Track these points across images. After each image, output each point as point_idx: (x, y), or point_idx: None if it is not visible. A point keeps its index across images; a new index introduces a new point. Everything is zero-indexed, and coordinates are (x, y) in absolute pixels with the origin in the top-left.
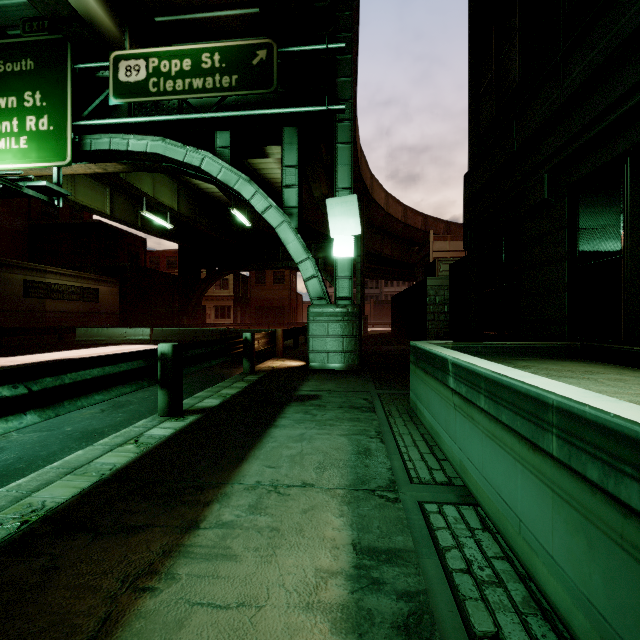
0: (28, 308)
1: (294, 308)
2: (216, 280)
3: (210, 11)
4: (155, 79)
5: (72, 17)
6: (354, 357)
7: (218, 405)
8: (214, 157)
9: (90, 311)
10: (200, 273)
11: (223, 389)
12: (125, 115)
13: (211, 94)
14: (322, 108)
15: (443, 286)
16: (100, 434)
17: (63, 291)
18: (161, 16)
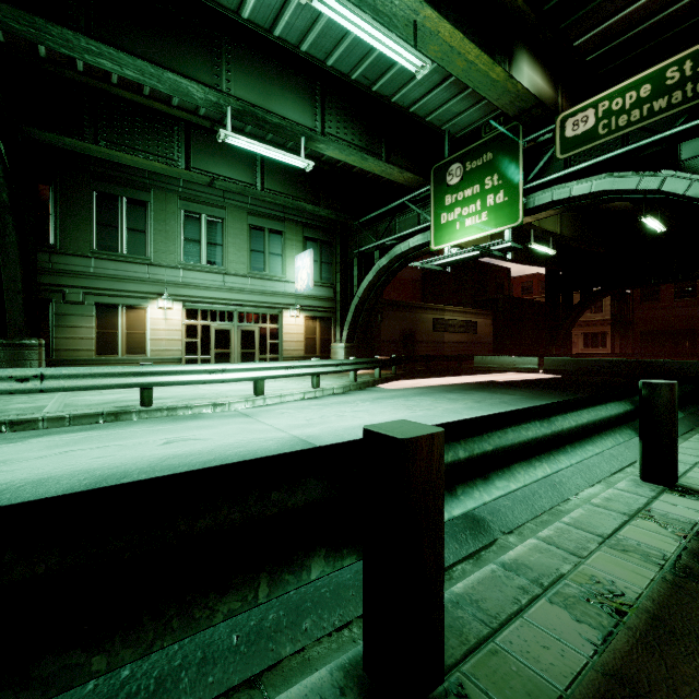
0: (435, 340)
1: None
2: (593, 303)
3: (658, 15)
4: (605, 121)
5: (533, 106)
6: None
7: None
8: (678, 173)
9: (471, 341)
10: (571, 296)
11: None
12: (560, 165)
13: (679, 108)
14: None
15: None
16: None
17: (454, 325)
18: (593, 53)
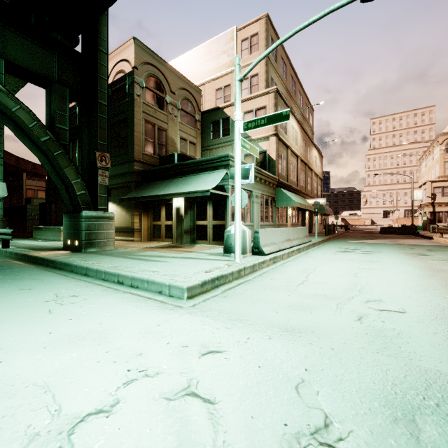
0: None
1: None
2: None
3: None
4: None
5: None
6: None
7: None
8: None
9: None
10: None
11: None
12: None
13: None
14: None
15: (36, 209)
16: None
17: None
18: None
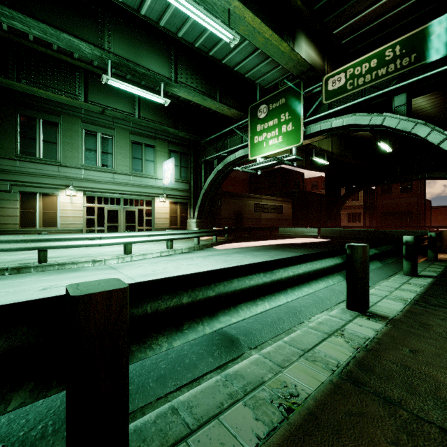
0: (255, 217)
1: (422, 213)
2: (352, 194)
3: (382, 17)
4: (350, 81)
5: (308, 69)
6: None
7: (438, 275)
8: (393, 115)
9: (278, 218)
10: (340, 191)
11: (426, 267)
12: (326, 107)
13: (392, 75)
14: None
15: None
16: (370, 279)
17: (268, 208)
18: (345, 39)
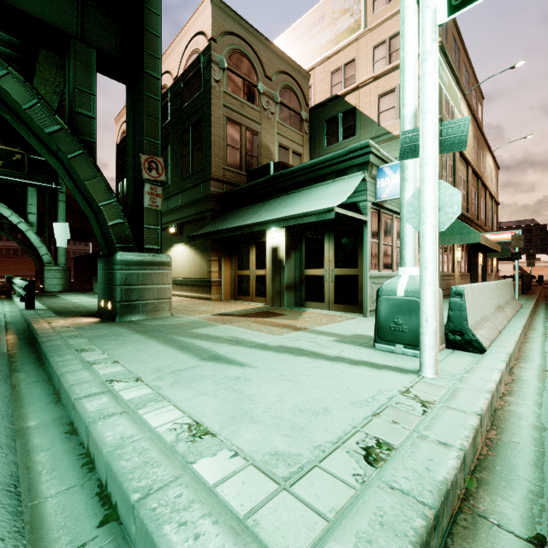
0: None
1: None
2: None
3: None
4: None
5: None
6: (68, 286)
7: None
8: None
9: None
10: None
11: None
12: None
13: None
14: (51, 186)
15: None
16: None
17: None
18: None
